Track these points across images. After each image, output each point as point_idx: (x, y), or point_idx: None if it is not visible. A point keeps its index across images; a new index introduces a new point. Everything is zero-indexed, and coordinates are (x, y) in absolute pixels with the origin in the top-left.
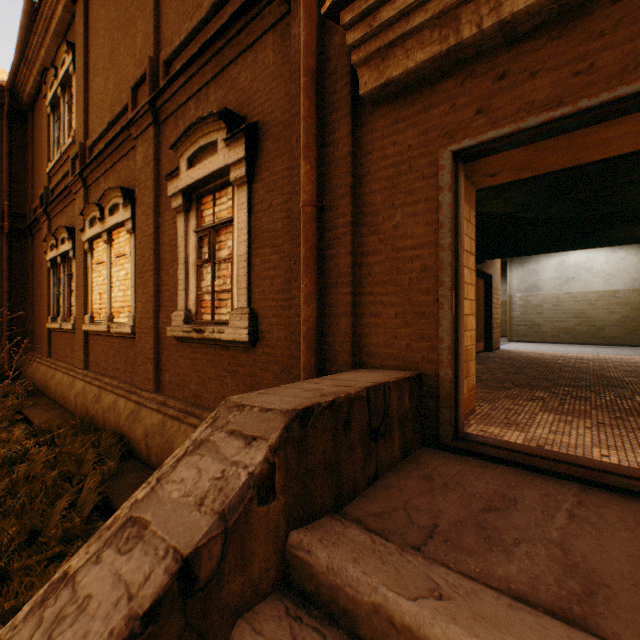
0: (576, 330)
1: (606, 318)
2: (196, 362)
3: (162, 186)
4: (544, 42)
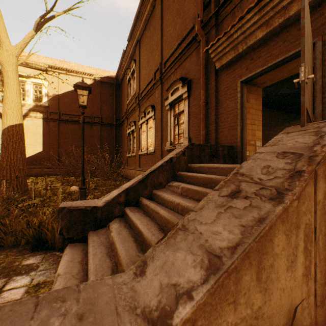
0: None
1: None
2: None
3: (163, 103)
4: (261, 48)
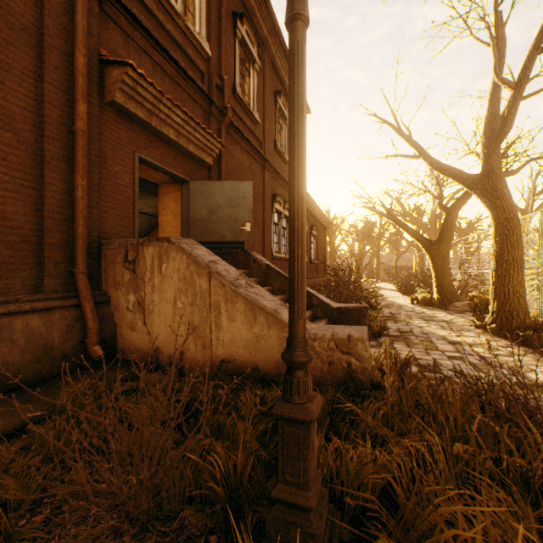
0: None
1: None
2: None
3: None
4: (160, 142)
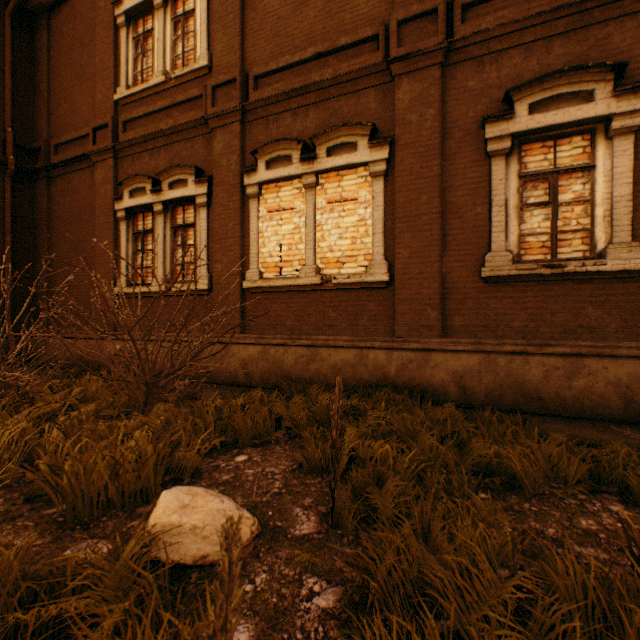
0: None
1: None
2: (523, 300)
3: (446, 129)
4: None
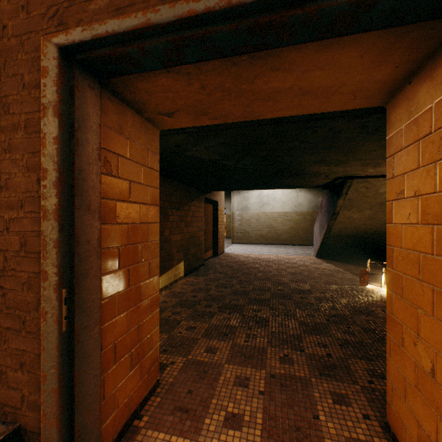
0: (268, 236)
1: (282, 228)
2: None
3: None
4: None
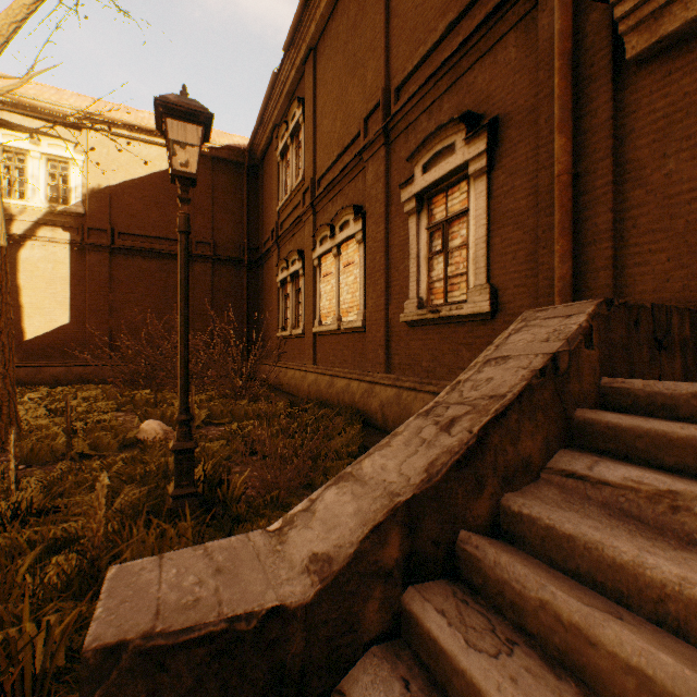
0: None
1: None
2: (427, 342)
3: (391, 196)
4: None
